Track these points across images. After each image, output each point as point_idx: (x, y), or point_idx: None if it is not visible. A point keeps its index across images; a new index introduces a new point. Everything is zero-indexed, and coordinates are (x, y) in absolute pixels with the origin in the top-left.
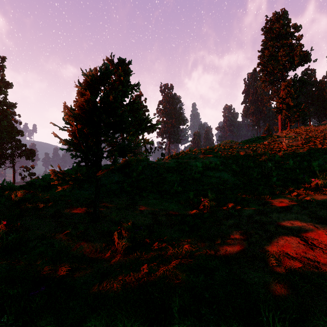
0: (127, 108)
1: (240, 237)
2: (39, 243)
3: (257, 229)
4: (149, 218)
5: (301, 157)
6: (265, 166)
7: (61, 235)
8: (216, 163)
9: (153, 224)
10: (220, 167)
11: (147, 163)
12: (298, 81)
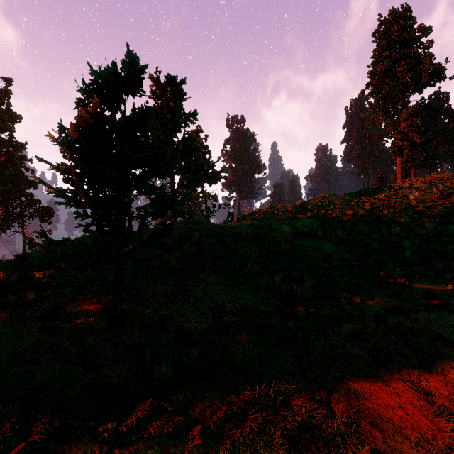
0: (179, 146)
1: (370, 361)
2: (3, 374)
3: (398, 344)
4: (209, 319)
5: (442, 217)
6: (387, 232)
7: (50, 355)
8: (311, 226)
9: (214, 329)
10: (319, 233)
11: (208, 227)
12: (426, 108)
